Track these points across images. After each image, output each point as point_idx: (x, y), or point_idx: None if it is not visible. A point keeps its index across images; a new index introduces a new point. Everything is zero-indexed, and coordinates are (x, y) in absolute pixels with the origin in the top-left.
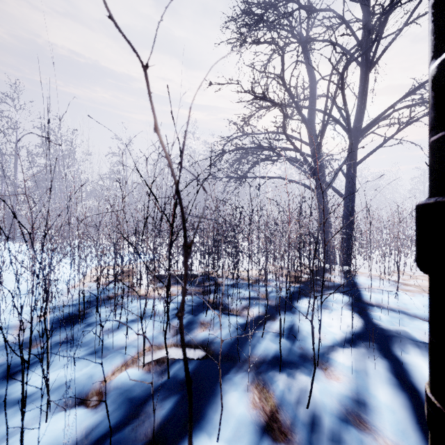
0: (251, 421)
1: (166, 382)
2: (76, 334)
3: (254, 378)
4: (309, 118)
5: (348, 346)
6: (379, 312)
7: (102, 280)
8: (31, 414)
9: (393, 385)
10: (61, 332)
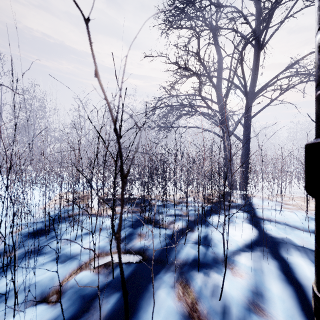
0: (176, 311)
1: (111, 281)
2: (42, 244)
3: (178, 277)
4: (217, 84)
5: (248, 251)
6: (269, 224)
7: (63, 203)
8: (2, 311)
9: (282, 280)
10: (31, 243)
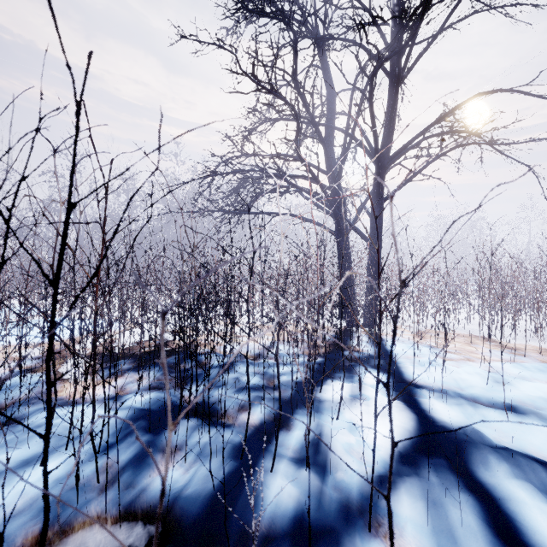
0: None
1: None
2: None
3: None
4: (327, 139)
5: (409, 473)
6: (431, 398)
7: None
8: None
9: None
10: None
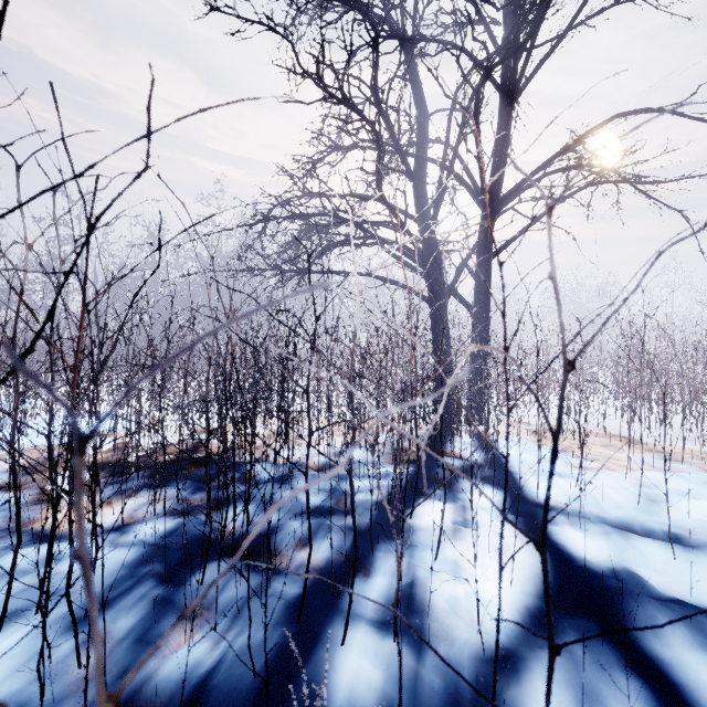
0: None
1: None
2: None
3: None
4: (417, 174)
5: (544, 644)
6: (564, 525)
7: None
8: None
9: None
10: None
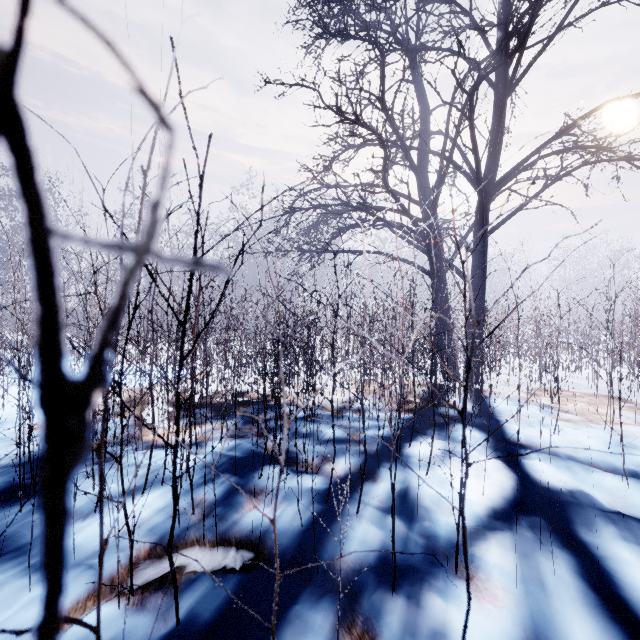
0: None
1: (172, 634)
2: (8, 528)
3: (345, 610)
4: (420, 164)
5: (502, 528)
6: (537, 459)
7: None
8: None
9: (593, 610)
10: None
